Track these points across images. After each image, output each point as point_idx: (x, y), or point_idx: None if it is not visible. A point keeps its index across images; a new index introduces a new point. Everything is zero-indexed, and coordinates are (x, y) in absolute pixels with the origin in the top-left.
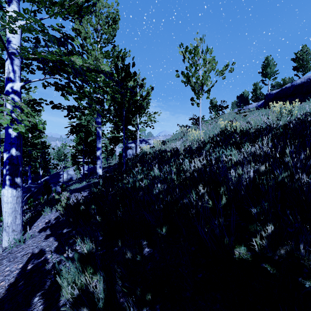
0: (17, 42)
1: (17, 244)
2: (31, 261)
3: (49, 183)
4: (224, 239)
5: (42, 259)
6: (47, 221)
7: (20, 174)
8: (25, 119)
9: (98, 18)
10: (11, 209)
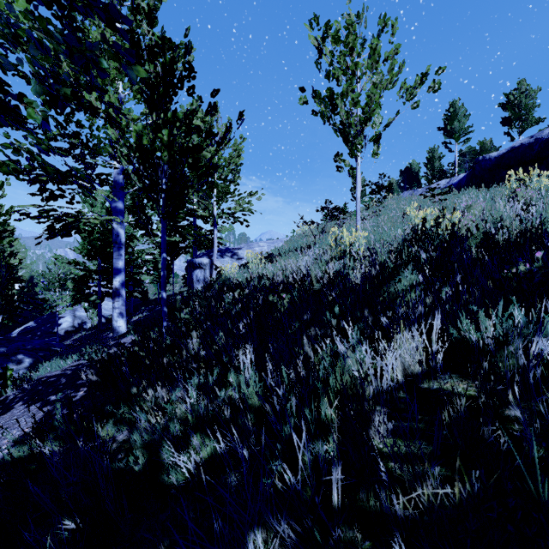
0: None
1: None
2: None
3: None
4: None
5: None
6: None
7: None
8: None
9: None
10: None
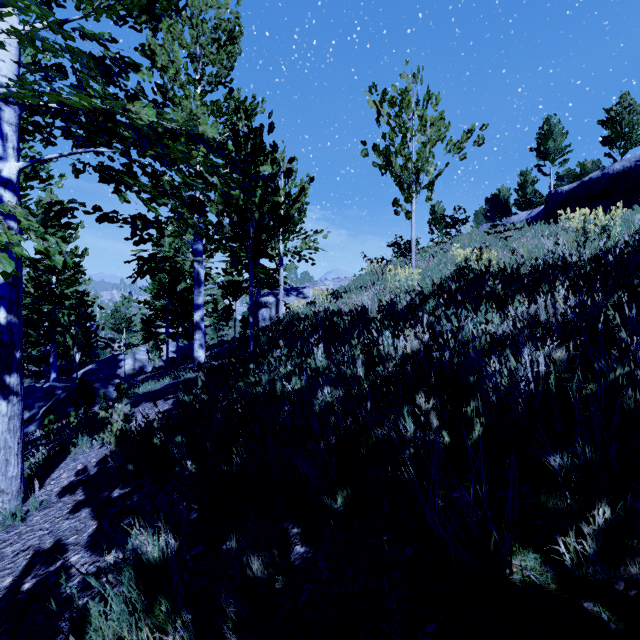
0: (11, 72)
1: (9, 523)
2: (34, 570)
3: (92, 381)
4: (491, 537)
5: (57, 565)
6: (81, 469)
7: (18, 366)
8: (17, 243)
9: (198, 30)
10: None
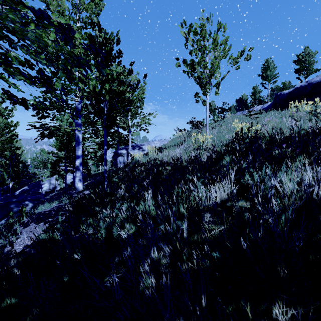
0: None
1: None
2: None
3: (9, 203)
4: None
5: None
6: None
7: None
8: None
9: None
10: None
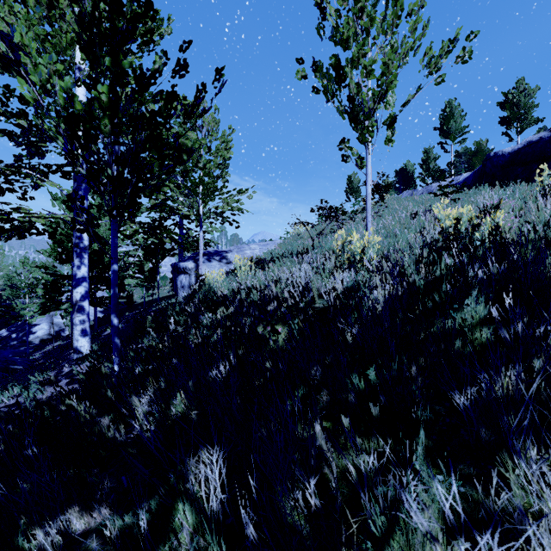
0: None
1: None
2: None
3: None
4: None
5: None
6: None
7: None
8: None
9: None
10: None
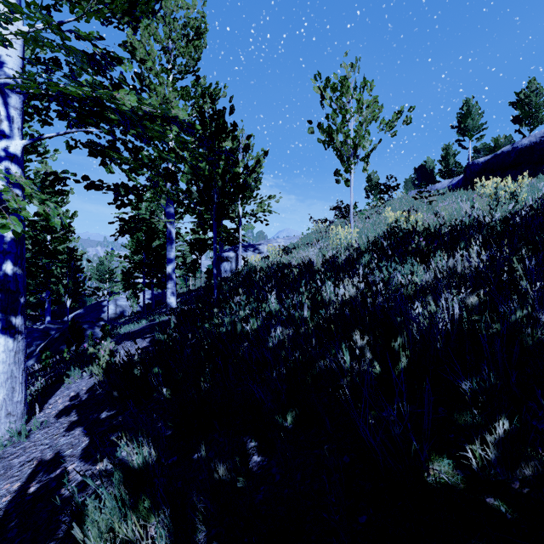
0: (16, 65)
1: (15, 439)
2: (37, 477)
3: (81, 323)
4: (411, 446)
5: (56, 472)
6: (74, 395)
7: (22, 310)
8: (24, 208)
9: (170, 27)
10: (5, 374)
